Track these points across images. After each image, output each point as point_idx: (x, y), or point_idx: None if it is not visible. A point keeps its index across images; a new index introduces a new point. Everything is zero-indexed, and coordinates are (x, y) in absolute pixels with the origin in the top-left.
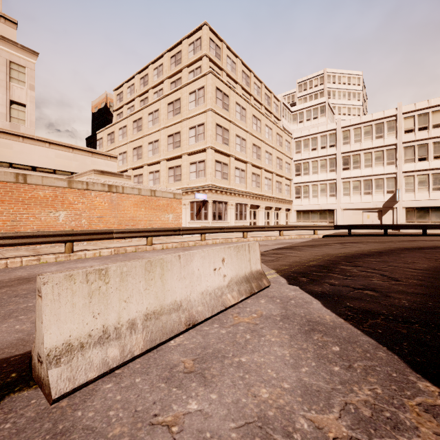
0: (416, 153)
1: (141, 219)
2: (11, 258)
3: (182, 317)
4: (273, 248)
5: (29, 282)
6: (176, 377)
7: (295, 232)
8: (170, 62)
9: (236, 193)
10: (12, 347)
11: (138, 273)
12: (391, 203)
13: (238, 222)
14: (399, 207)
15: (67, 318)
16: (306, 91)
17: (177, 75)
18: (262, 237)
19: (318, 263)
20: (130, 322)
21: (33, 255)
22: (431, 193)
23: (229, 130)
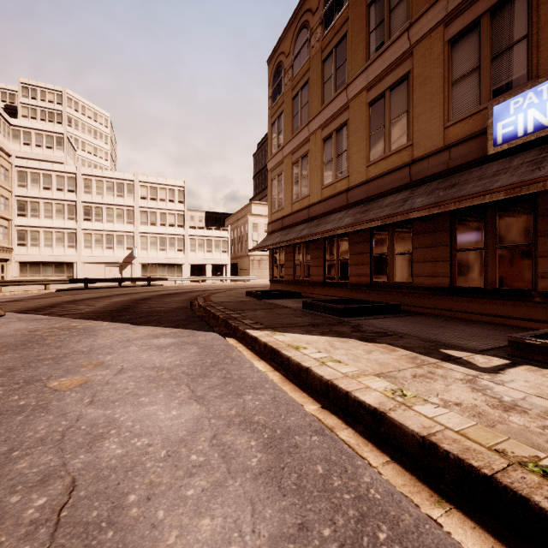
0: (149, 218)
1: None
2: None
3: None
4: None
5: None
6: None
7: (19, 289)
8: None
9: None
10: None
11: None
12: (130, 258)
13: None
14: (137, 262)
15: None
16: (35, 100)
17: None
18: None
19: (45, 305)
20: None
21: None
22: (159, 252)
23: None
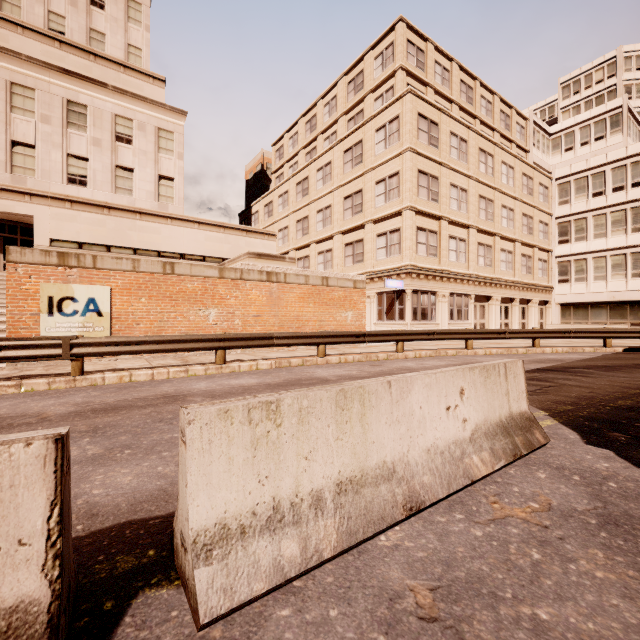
0: None
1: (308, 319)
2: (158, 368)
3: (397, 494)
4: (528, 369)
5: (175, 402)
6: (404, 626)
7: (561, 342)
8: (346, 91)
9: (451, 277)
10: (152, 502)
11: (325, 410)
12: None
13: (455, 323)
14: None
15: (220, 482)
16: (578, 94)
17: (357, 107)
18: (500, 349)
19: (638, 404)
20: (315, 496)
21: (181, 365)
22: None
23: (439, 177)
